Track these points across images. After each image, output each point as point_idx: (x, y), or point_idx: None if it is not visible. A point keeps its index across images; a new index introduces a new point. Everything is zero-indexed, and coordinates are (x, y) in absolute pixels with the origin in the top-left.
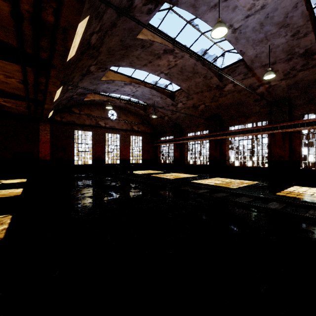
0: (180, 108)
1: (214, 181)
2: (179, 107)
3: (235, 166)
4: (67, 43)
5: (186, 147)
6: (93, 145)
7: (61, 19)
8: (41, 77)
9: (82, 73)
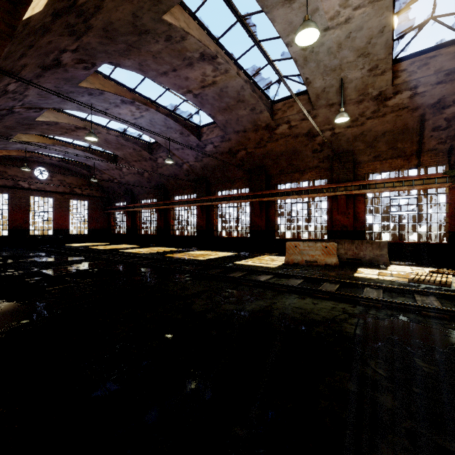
0: (126, 173)
1: (142, 249)
2: (125, 172)
3: (177, 236)
4: None
5: (139, 216)
6: (10, 211)
7: None
8: None
9: None
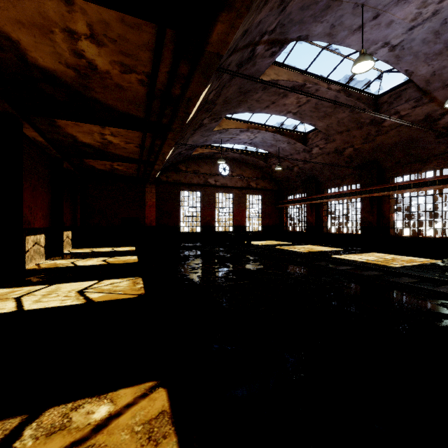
0: (316, 154)
1: (366, 257)
2: (314, 153)
3: (404, 237)
4: (189, 109)
5: (325, 209)
6: (201, 208)
7: (188, 92)
8: (157, 140)
9: (195, 128)
